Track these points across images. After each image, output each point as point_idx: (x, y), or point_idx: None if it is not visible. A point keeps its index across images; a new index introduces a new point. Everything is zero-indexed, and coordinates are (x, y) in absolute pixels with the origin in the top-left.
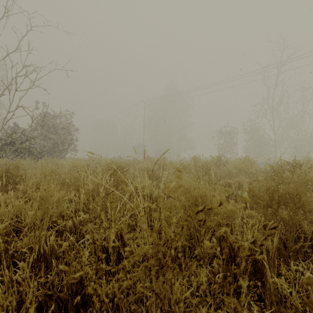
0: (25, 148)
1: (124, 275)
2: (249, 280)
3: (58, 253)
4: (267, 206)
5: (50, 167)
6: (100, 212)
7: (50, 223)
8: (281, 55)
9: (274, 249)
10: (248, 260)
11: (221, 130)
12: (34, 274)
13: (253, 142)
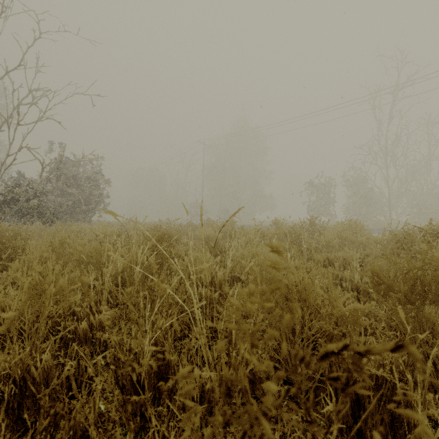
0: (33, 208)
1: (166, 424)
2: (382, 434)
3: (38, 399)
4: (405, 301)
5: (61, 235)
6: (131, 309)
7: (49, 328)
8: (399, 75)
9: (426, 381)
10: (381, 400)
11: (312, 182)
12: (12, 420)
13: (357, 199)
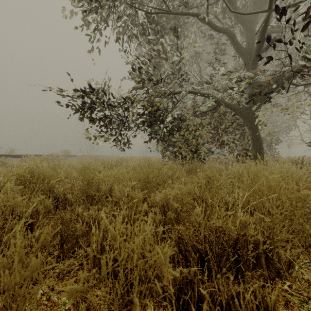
0: None
1: None
2: None
3: None
4: None
5: None
6: None
7: None
8: None
9: None
10: None
11: None
12: None
13: None
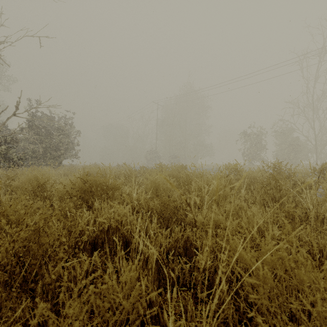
0: None
1: None
2: None
3: None
4: None
5: None
6: None
7: None
8: (325, 38)
9: None
10: None
11: (246, 132)
12: None
13: (285, 146)
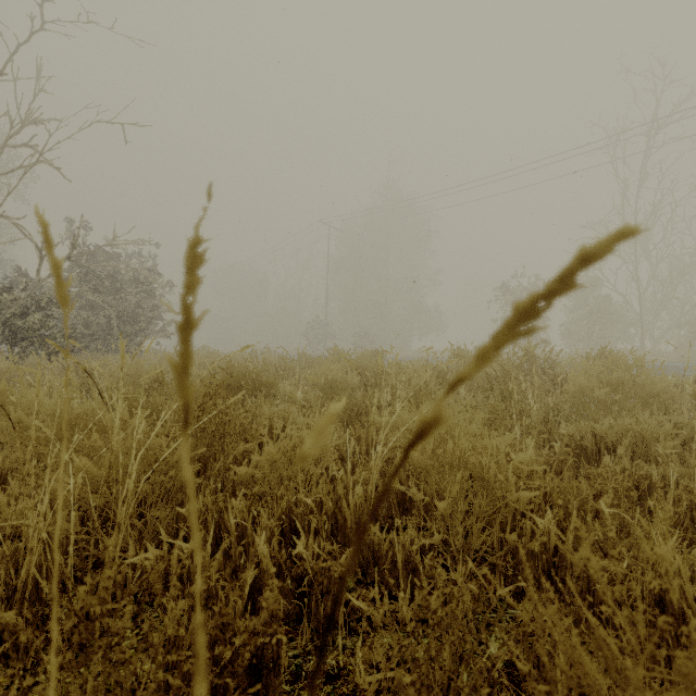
0: (32, 329)
1: None
2: None
3: None
4: None
5: None
6: None
7: None
8: (658, 103)
9: None
10: None
11: (508, 286)
12: None
13: (584, 314)
